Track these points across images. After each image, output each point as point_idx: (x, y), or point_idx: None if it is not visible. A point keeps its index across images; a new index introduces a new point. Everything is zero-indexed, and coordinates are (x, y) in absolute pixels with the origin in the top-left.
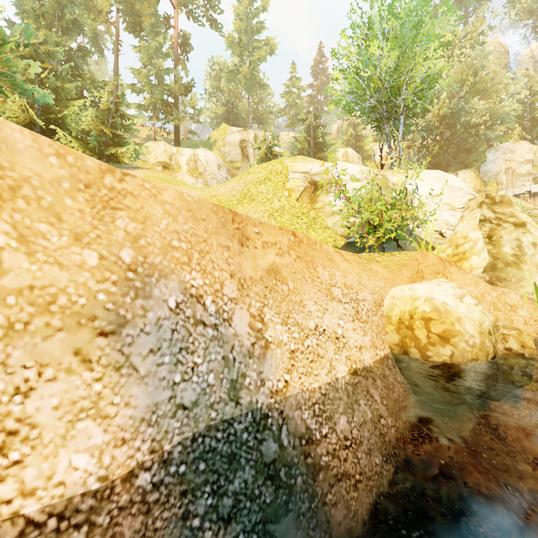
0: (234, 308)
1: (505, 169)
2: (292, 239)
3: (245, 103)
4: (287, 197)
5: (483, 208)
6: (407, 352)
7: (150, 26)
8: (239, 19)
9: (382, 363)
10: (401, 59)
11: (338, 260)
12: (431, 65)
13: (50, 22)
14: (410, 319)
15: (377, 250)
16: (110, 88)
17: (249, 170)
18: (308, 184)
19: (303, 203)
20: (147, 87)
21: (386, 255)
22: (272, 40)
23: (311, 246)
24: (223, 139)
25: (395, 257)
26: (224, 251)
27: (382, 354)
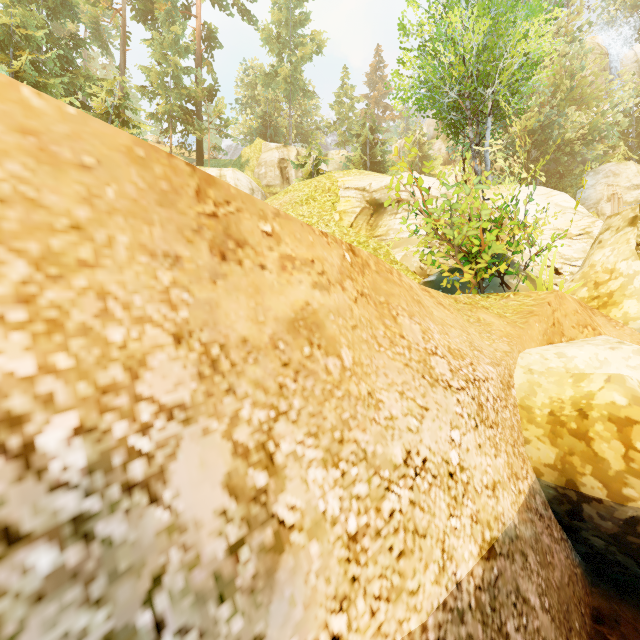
0: (180, 435)
1: (608, 196)
2: (349, 257)
3: (285, 116)
4: (338, 221)
5: (639, 226)
6: (574, 483)
7: (164, 13)
8: (277, 9)
9: (528, 509)
10: (494, 30)
11: (428, 303)
12: (532, 45)
13: (32, 2)
14: (581, 417)
15: (475, 292)
16: (108, 86)
17: (287, 188)
18: (366, 204)
19: (359, 229)
20: (161, 89)
21: (493, 298)
22: (319, 36)
23: (384, 275)
24: (257, 158)
25: (510, 301)
26: (157, 268)
27: (526, 487)
